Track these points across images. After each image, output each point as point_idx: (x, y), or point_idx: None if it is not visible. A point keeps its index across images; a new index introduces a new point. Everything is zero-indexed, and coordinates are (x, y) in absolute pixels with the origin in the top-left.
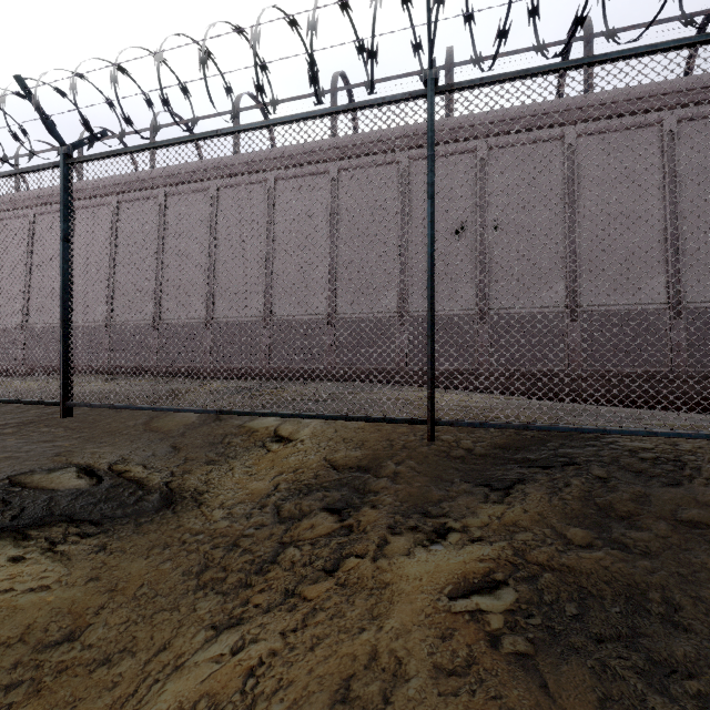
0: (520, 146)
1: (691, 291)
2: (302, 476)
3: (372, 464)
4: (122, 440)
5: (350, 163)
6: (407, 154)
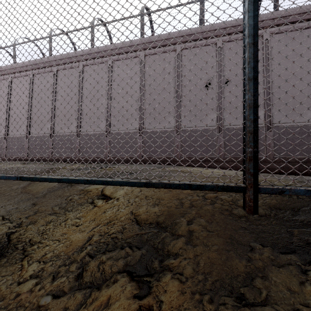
0: (240, 41)
1: None
2: (112, 229)
3: (168, 221)
4: (2, 198)
5: (150, 51)
6: (180, 46)
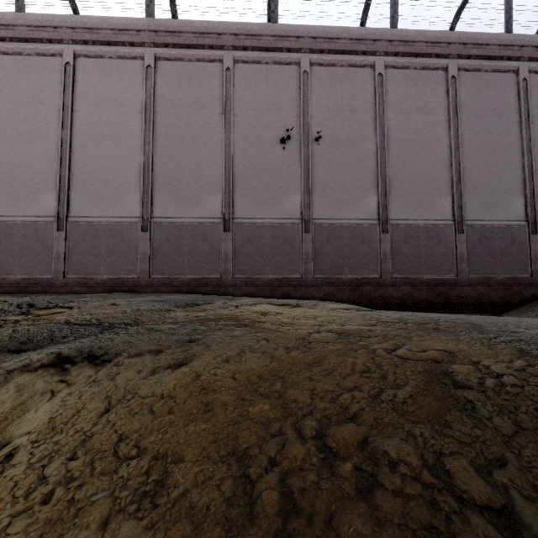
0: (339, 68)
1: (469, 210)
2: None
3: None
4: None
5: (168, 52)
6: (232, 54)
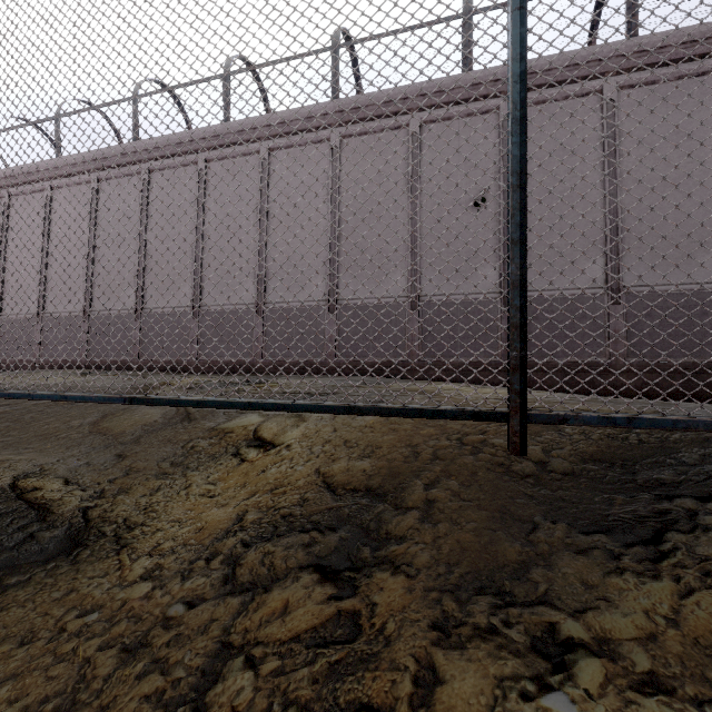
0: (551, 104)
1: None
2: (282, 501)
3: (388, 484)
4: (55, 445)
5: (353, 129)
6: (419, 117)
